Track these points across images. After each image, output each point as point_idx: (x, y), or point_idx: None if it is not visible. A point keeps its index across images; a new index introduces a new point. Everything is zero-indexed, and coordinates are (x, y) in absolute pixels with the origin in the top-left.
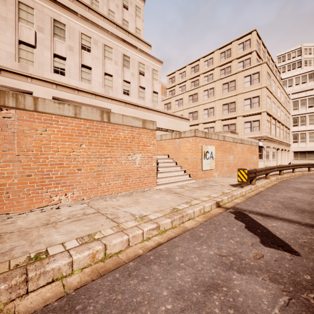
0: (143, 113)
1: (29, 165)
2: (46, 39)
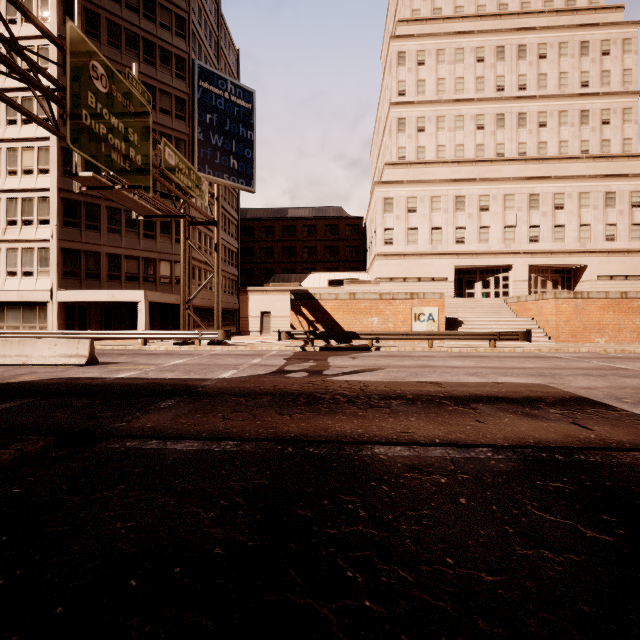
0: (638, 258)
1: (585, 323)
2: (523, 215)
